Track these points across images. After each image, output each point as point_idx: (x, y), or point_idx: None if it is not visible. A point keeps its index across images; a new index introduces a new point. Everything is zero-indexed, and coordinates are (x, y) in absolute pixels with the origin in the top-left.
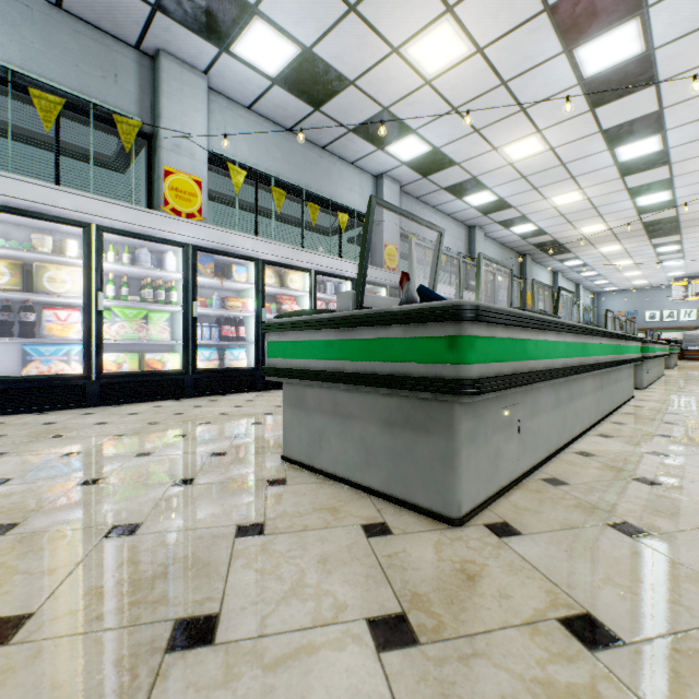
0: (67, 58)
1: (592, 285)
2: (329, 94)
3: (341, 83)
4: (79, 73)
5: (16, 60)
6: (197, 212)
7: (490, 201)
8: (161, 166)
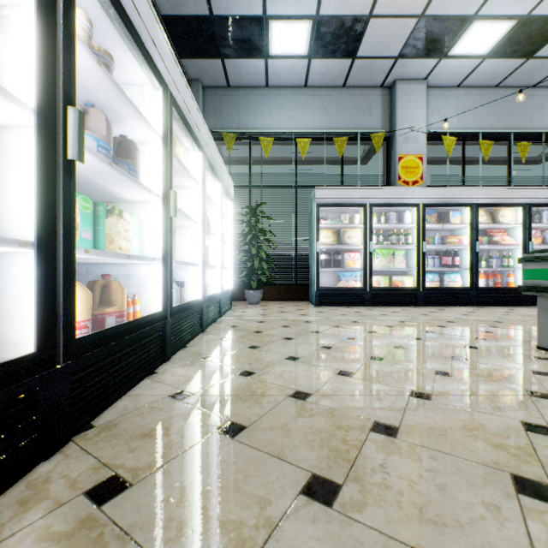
0: (346, 113)
1: None
2: (546, 39)
3: None
4: (352, 118)
5: (326, 126)
6: (418, 179)
7: None
8: (396, 155)
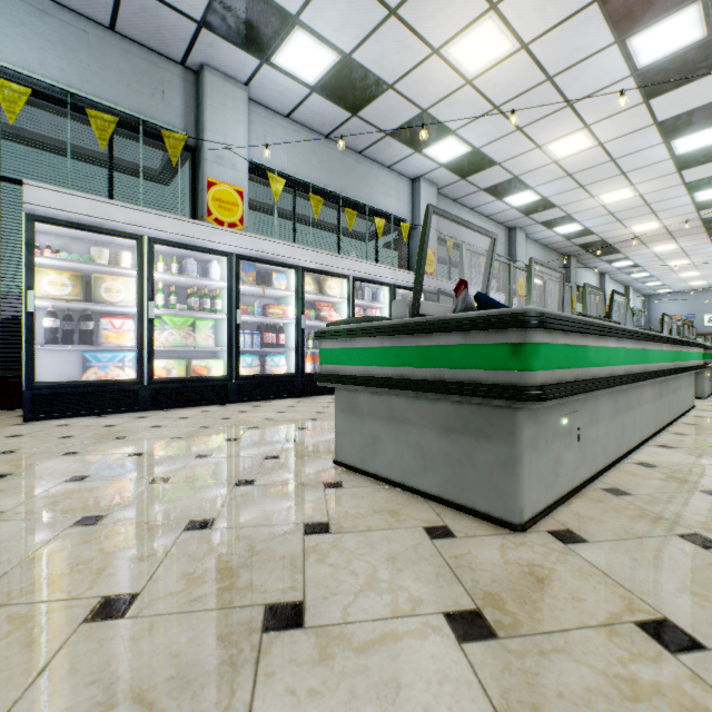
0: (119, 78)
1: (643, 287)
2: (367, 99)
3: (379, 87)
4: (130, 92)
5: (75, 83)
6: (238, 221)
7: (533, 201)
8: (204, 178)
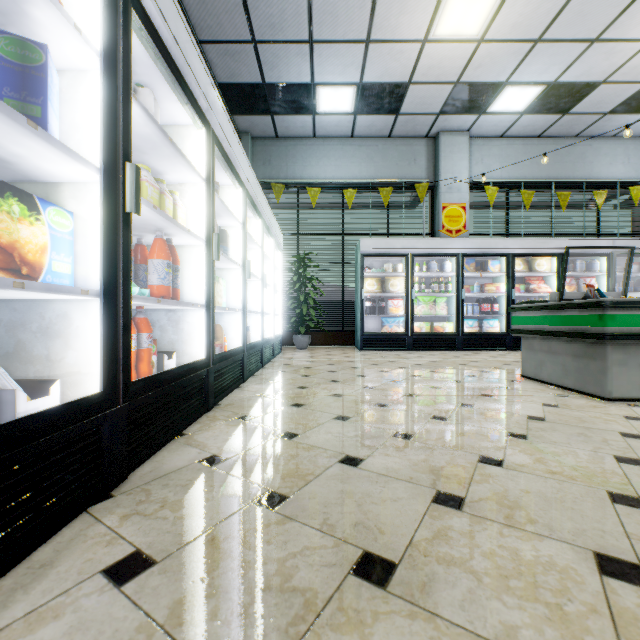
0: (392, 163)
1: None
2: (577, 99)
3: (589, 88)
4: (397, 168)
5: (372, 175)
6: (462, 227)
7: None
8: (439, 205)
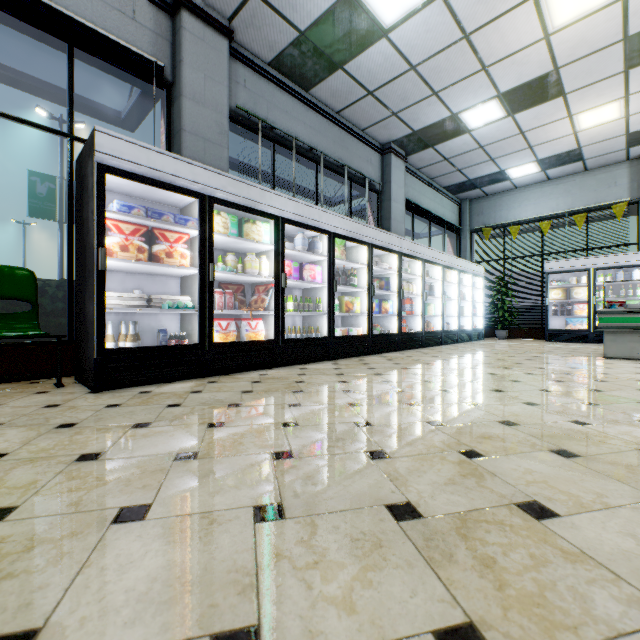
0: (589, 190)
1: None
2: None
3: None
4: (595, 194)
5: (569, 205)
6: None
7: None
8: None
